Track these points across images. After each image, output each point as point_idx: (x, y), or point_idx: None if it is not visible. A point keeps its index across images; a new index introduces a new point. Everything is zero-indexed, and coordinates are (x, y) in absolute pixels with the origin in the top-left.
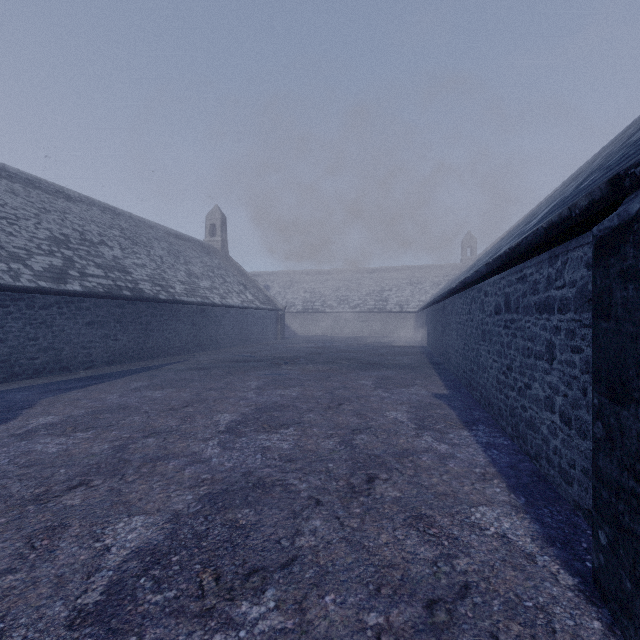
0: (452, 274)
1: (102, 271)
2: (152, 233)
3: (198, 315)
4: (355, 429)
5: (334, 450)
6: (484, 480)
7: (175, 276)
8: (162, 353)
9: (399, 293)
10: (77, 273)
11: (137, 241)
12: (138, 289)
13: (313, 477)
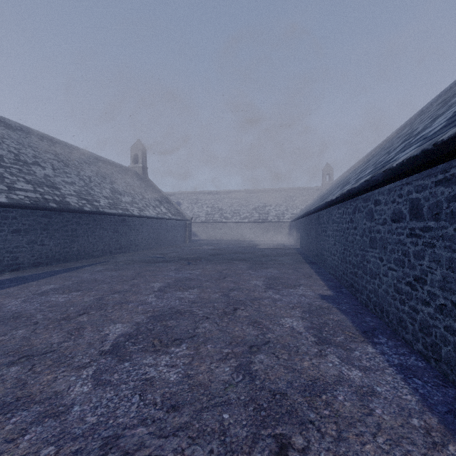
0: (315, 194)
1: (31, 186)
2: (84, 158)
3: (119, 224)
4: (252, 345)
5: (230, 383)
6: (436, 446)
7: (100, 192)
8: (87, 255)
9: (277, 208)
10: (5, 187)
11: (69, 164)
12: (65, 202)
13: (201, 448)
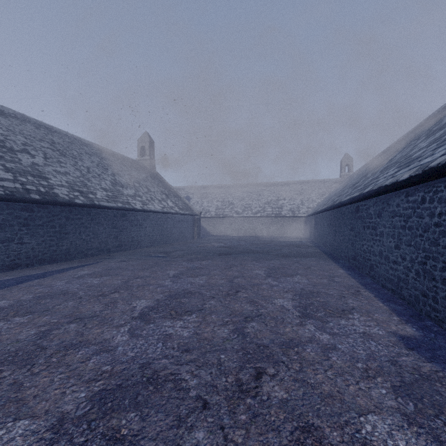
0: (333, 186)
1: (11, 175)
2: (85, 149)
3: (119, 219)
4: None
5: None
6: None
7: (99, 184)
8: (79, 254)
9: (291, 202)
10: None
11: (66, 153)
12: (51, 193)
13: None
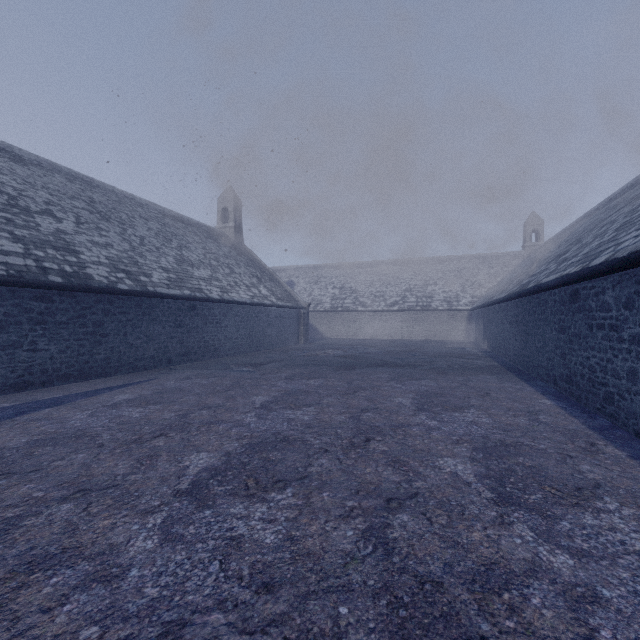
0: (513, 264)
1: (21, 246)
2: (140, 211)
3: (185, 313)
4: None
5: None
6: None
7: (157, 261)
8: (124, 367)
9: (446, 288)
10: None
11: (111, 217)
12: (82, 274)
13: None
